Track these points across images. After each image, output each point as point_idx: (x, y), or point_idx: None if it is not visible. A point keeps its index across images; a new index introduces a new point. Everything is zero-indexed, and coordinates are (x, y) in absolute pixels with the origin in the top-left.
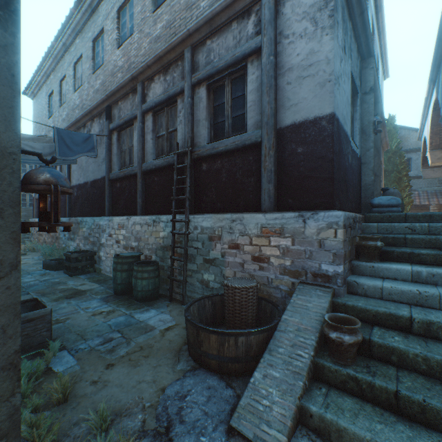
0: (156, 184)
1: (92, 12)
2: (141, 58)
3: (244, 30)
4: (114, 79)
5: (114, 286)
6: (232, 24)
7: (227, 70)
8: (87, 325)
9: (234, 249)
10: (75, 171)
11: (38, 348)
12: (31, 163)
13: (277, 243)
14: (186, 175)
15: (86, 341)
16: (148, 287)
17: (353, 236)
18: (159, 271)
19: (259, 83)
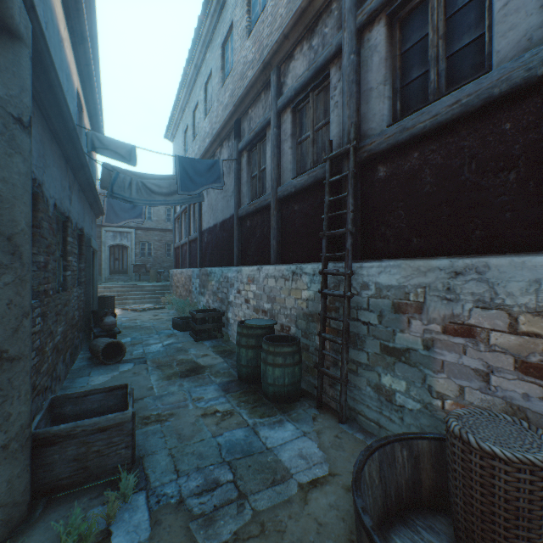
0: (296, 215)
1: (220, 10)
2: (276, 33)
3: None
4: (243, 82)
5: (238, 368)
6: None
7: None
8: (190, 436)
9: (458, 337)
10: (205, 213)
11: (113, 473)
12: (157, 204)
13: None
14: (345, 192)
15: (178, 477)
16: (283, 380)
17: None
18: (301, 353)
19: None
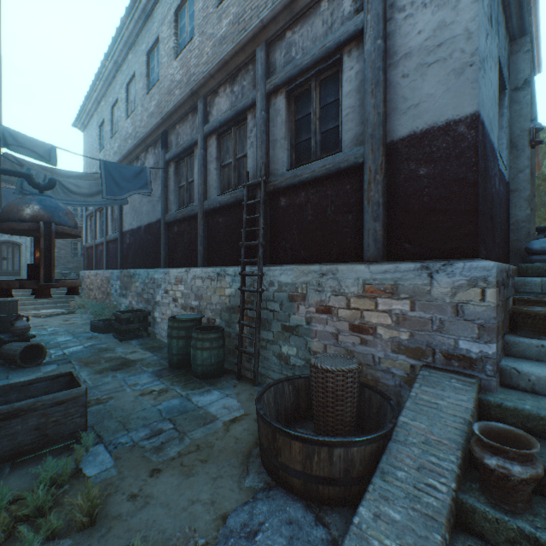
0: (221, 226)
1: (146, 19)
2: (203, 67)
3: (338, 10)
4: (171, 97)
5: (169, 357)
6: (321, 4)
7: (314, 68)
8: (132, 409)
9: (324, 314)
10: (128, 214)
11: (69, 438)
12: (76, 204)
13: (387, 307)
14: (258, 213)
15: (129, 432)
16: (210, 360)
17: (506, 298)
18: (225, 339)
19: (360, 80)
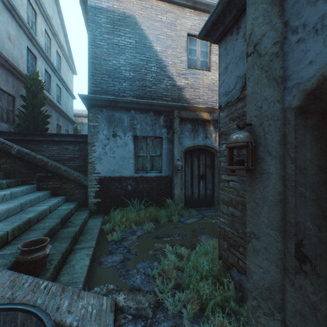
0: None
1: None
2: None
3: None
4: None
5: None
6: None
7: None
8: None
9: None
10: None
11: None
12: None
13: None
14: None
15: None
16: None
17: None
18: None
19: None
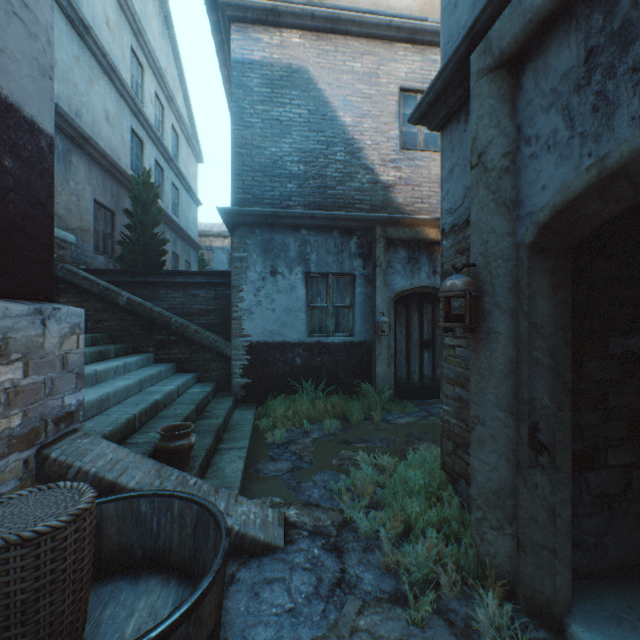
0: None
1: None
2: None
3: None
4: None
5: None
6: None
7: None
8: None
9: None
10: None
11: None
12: None
13: None
14: None
15: None
16: None
17: None
18: None
19: None
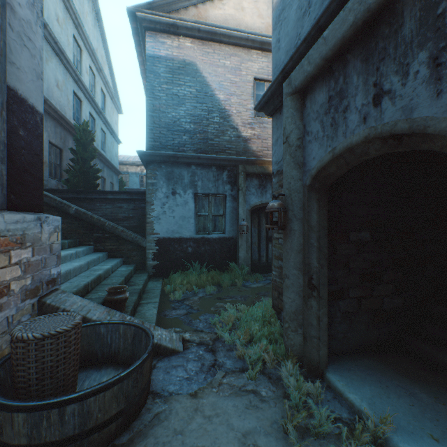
0: None
1: None
2: None
3: None
4: None
5: None
6: None
7: None
8: None
9: None
10: None
11: None
12: None
13: (20, 258)
14: None
15: None
16: None
17: None
18: None
19: None
